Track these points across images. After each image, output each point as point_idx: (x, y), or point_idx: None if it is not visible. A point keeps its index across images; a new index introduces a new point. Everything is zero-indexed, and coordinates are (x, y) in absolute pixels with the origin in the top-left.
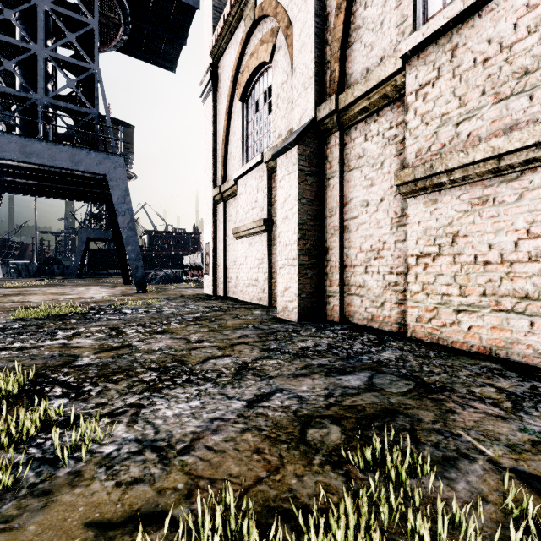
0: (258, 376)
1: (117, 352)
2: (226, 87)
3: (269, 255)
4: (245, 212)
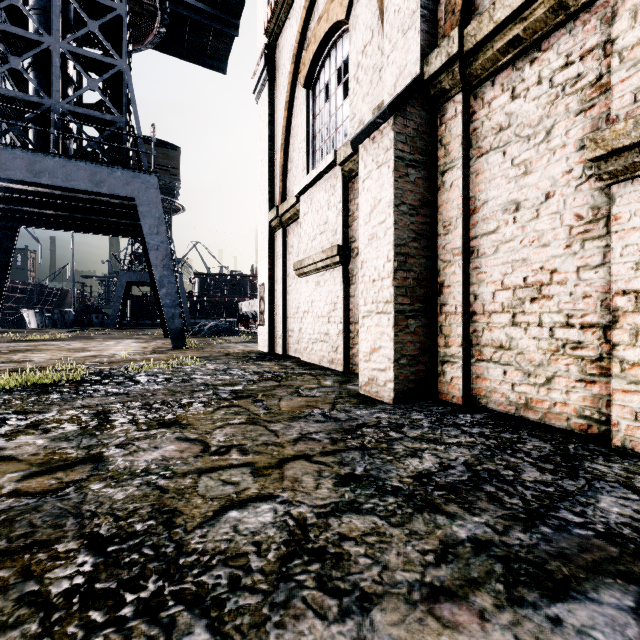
0: (331, 592)
1: (63, 475)
2: (286, 73)
3: (344, 298)
4: (311, 239)
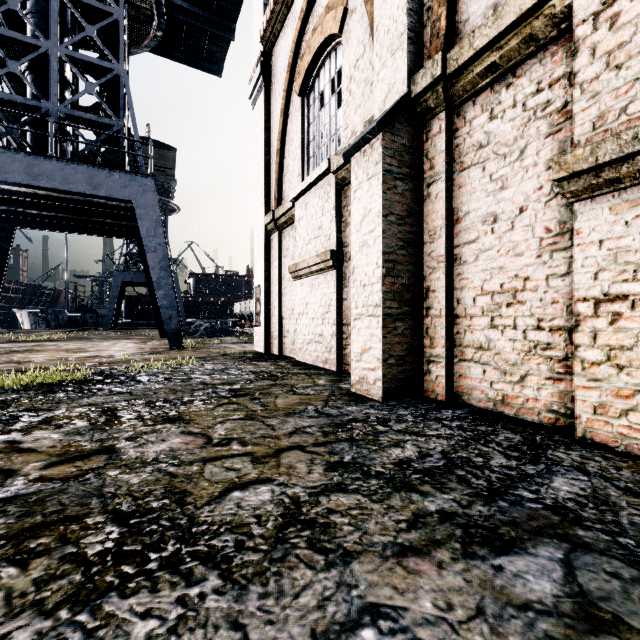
0: (320, 551)
1: (81, 464)
2: (282, 80)
3: (338, 301)
4: (306, 243)
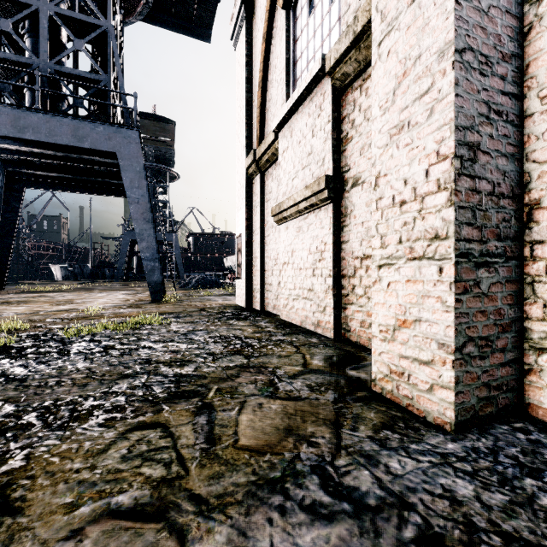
0: None
1: None
2: (264, 3)
3: (335, 245)
4: (291, 178)
